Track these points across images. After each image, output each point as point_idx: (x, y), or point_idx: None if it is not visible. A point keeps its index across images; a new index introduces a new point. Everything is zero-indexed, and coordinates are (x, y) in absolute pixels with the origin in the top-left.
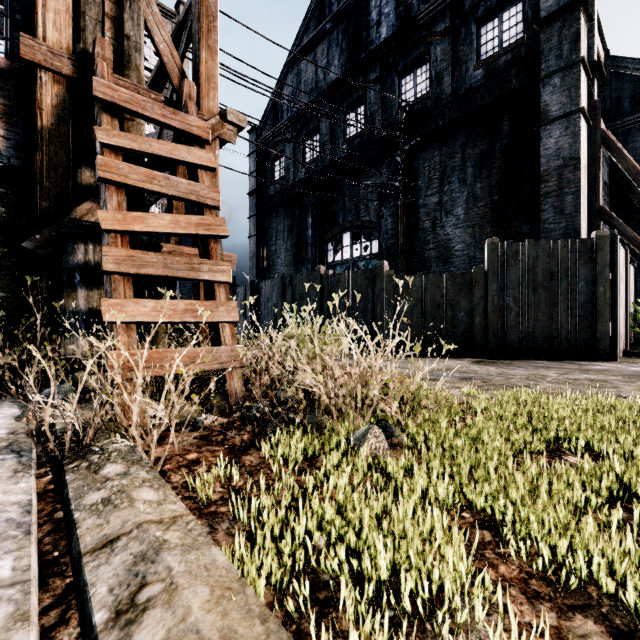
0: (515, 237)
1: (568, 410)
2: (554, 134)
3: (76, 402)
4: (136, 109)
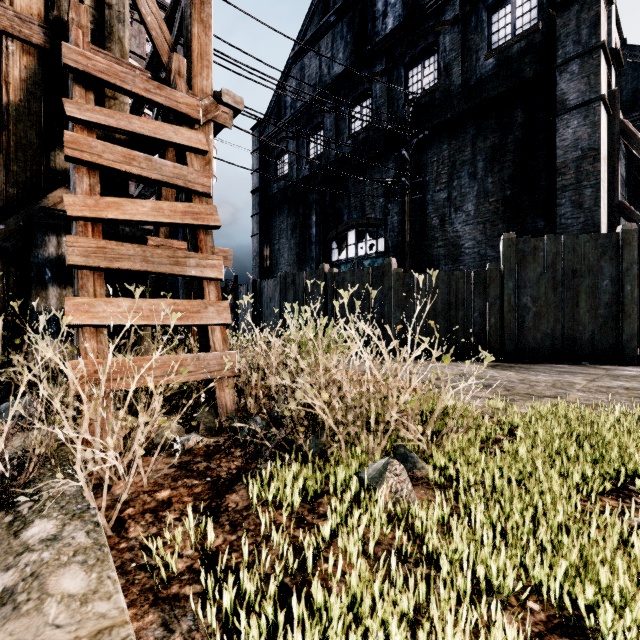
0: (529, 233)
1: (632, 435)
2: (572, 124)
3: (6, 431)
4: (114, 81)
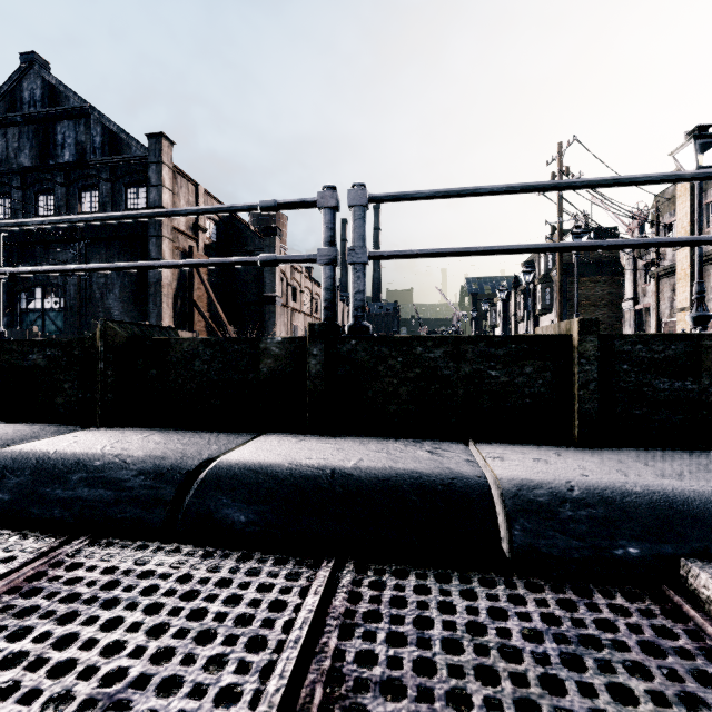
0: (143, 312)
1: None
2: None
3: None
4: None
